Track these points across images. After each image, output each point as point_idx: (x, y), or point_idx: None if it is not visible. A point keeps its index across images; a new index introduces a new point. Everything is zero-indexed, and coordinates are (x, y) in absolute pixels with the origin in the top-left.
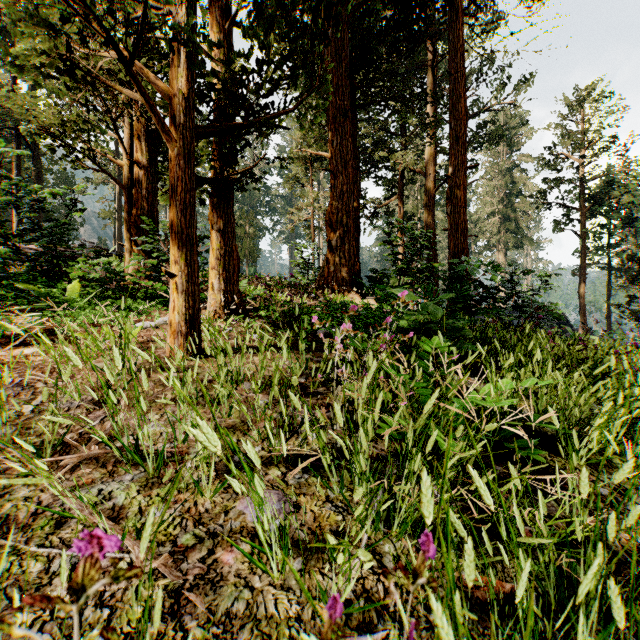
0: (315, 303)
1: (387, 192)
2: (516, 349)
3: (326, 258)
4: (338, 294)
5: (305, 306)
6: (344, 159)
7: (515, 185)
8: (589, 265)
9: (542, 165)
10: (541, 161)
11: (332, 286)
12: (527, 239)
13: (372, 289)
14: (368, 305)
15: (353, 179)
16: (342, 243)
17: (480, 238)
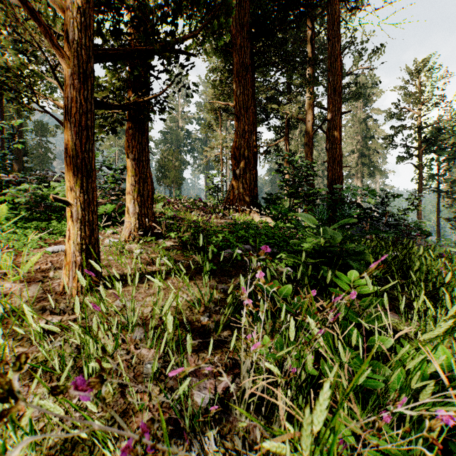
0: (222, 223)
1: (276, 135)
2: (417, 273)
3: (231, 184)
4: (241, 213)
5: (213, 225)
6: (246, 105)
7: (369, 131)
8: (423, 189)
9: (390, 116)
10: (389, 113)
11: (236, 206)
12: (377, 170)
13: (267, 208)
14: (266, 223)
15: (253, 121)
16: (244, 172)
17: (343, 169)
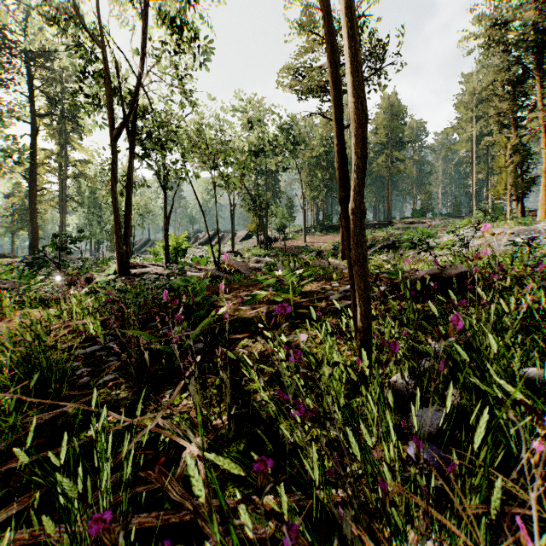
0: None
1: None
2: None
3: None
4: None
5: None
6: None
7: None
8: None
9: None
10: None
11: None
12: None
13: None
14: None
15: None
16: None
17: None
